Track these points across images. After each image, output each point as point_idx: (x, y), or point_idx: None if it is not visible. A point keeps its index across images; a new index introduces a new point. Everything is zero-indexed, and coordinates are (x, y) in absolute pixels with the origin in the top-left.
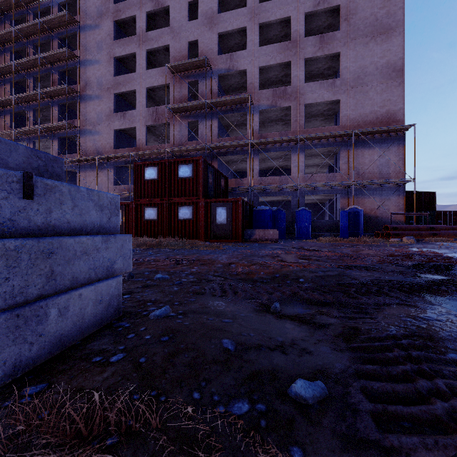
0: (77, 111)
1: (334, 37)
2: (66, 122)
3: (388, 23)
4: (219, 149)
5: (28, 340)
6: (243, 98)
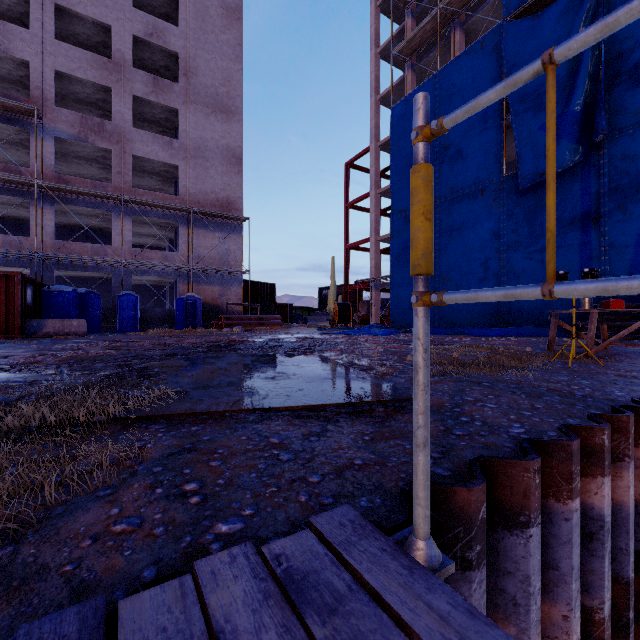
0: None
1: (172, 88)
2: None
3: (228, 105)
4: None
5: None
6: (21, 106)
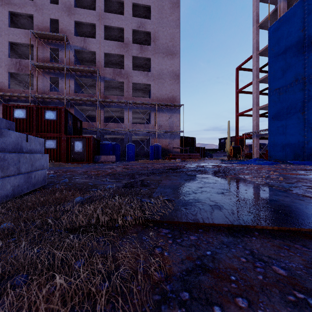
0: None
1: (148, 49)
2: None
3: (173, 50)
4: (75, 101)
5: (29, 183)
6: (93, 70)
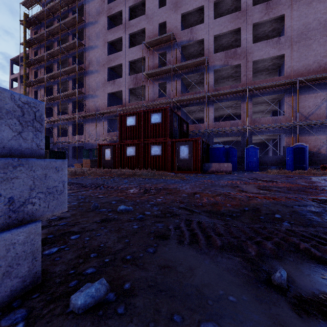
0: (84, 82)
1: (279, 2)
2: (77, 90)
3: None
4: (182, 102)
5: None
6: (200, 61)
